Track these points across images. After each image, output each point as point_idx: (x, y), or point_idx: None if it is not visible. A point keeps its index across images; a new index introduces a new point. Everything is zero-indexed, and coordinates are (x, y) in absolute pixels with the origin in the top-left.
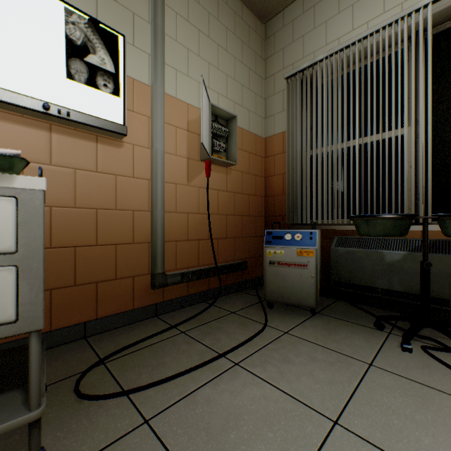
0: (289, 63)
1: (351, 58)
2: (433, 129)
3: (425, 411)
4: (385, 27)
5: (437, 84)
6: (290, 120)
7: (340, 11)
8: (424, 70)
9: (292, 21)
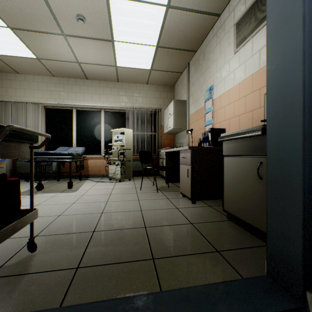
0: (0, 94)
1: (24, 105)
2: (48, 131)
3: (22, 185)
4: (33, 102)
5: (48, 121)
6: (1, 117)
7: (21, 88)
8: (45, 116)
9: (2, 79)
